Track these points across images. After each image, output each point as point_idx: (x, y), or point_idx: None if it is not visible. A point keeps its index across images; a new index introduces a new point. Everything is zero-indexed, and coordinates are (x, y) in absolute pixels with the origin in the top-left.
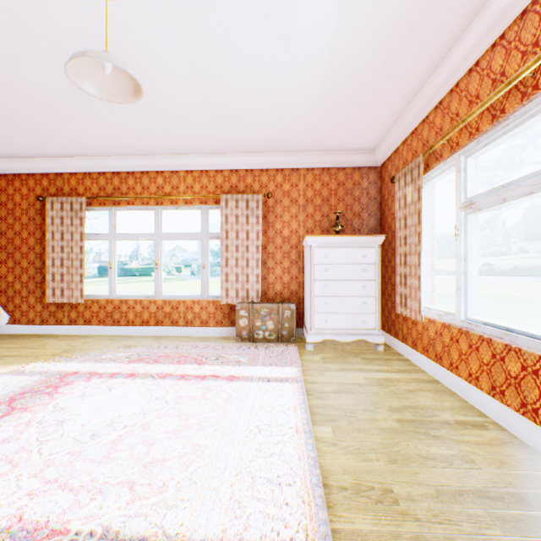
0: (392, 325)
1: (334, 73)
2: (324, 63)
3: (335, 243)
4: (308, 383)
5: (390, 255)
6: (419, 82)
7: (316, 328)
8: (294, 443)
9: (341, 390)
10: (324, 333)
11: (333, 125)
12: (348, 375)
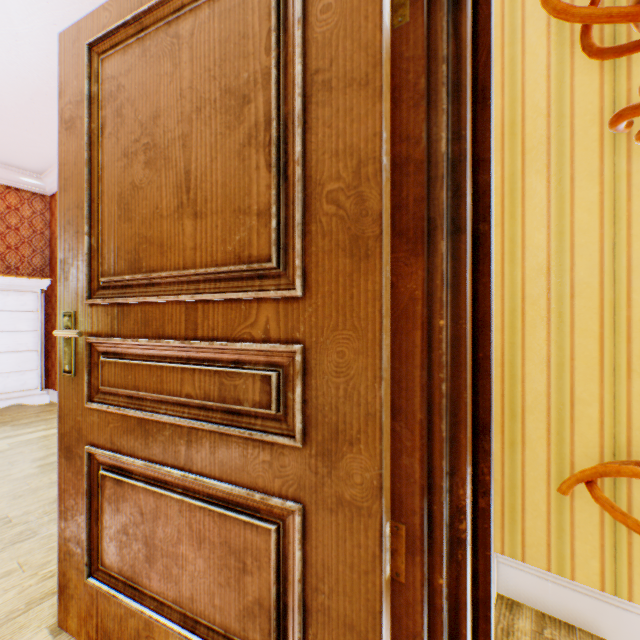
0: None
1: None
2: None
3: None
4: None
5: None
6: None
7: None
8: None
9: None
10: None
11: None
12: None
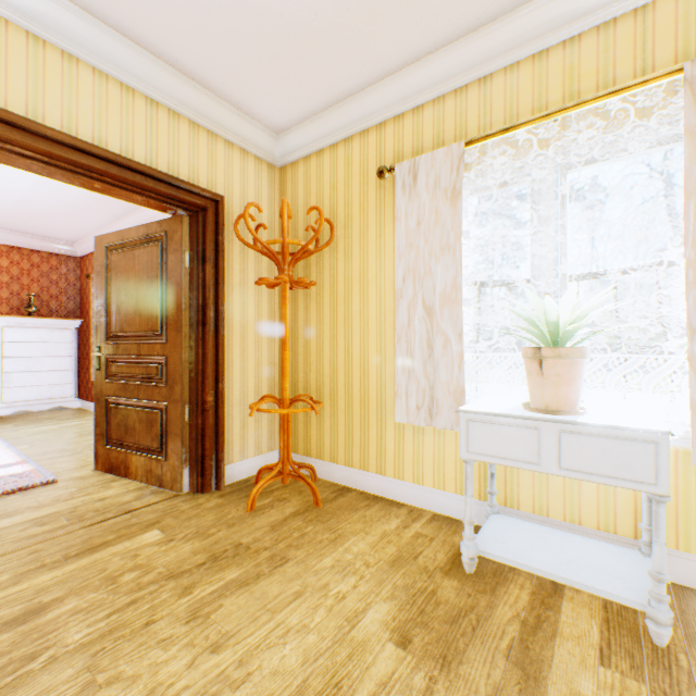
0: (91, 392)
1: (30, 201)
2: (21, 195)
3: (30, 323)
4: (4, 436)
5: (90, 336)
6: (104, 223)
7: (7, 402)
8: (1, 451)
9: (37, 434)
10: (17, 406)
11: (28, 221)
12: (44, 428)
